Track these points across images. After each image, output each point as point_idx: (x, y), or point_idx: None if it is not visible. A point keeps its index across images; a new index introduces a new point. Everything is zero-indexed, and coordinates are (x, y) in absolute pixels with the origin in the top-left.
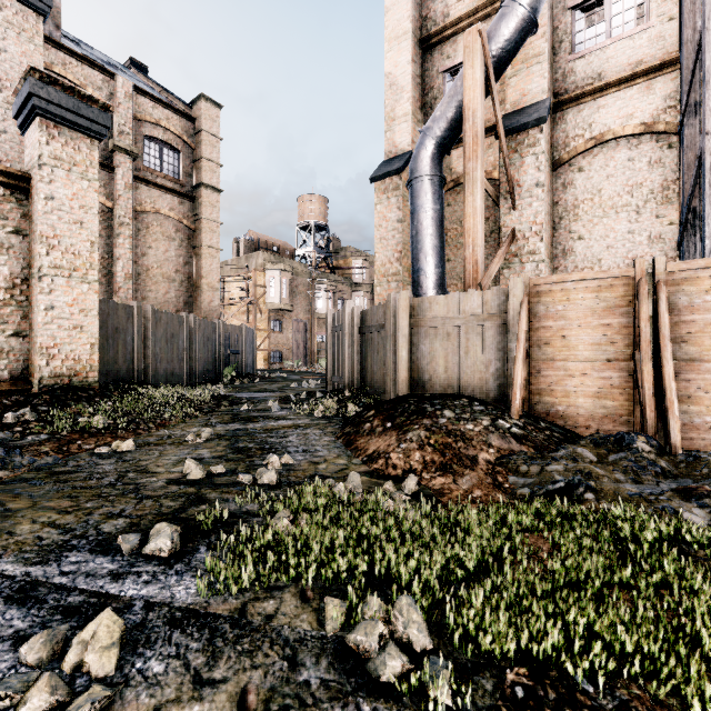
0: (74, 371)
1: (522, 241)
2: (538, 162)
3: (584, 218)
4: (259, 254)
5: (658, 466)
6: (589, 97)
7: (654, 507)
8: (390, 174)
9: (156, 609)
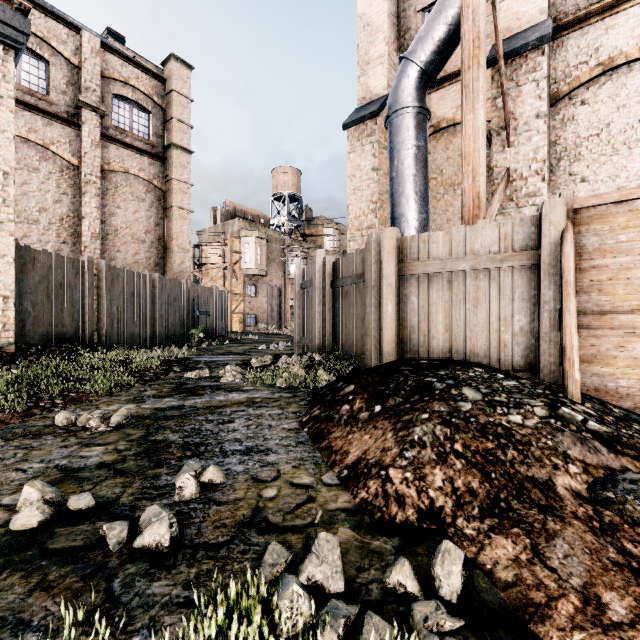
0: None
1: (519, 182)
2: (539, 90)
3: (588, 157)
4: (234, 222)
5: None
6: (595, 17)
7: None
8: (364, 119)
9: None
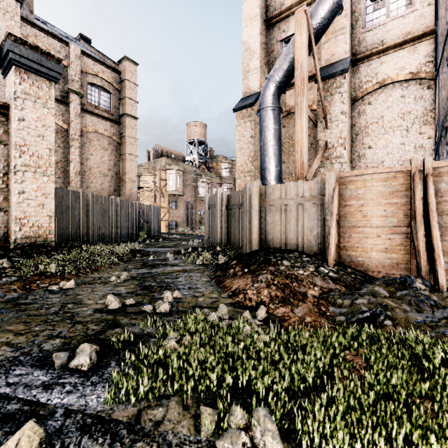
0: (38, 234)
1: (332, 149)
2: (342, 98)
3: (372, 134)
4: (162, 160)
5: (432, 299)
6: (375, 56)
7: (436, 331)
8: (246, 107)
9: (72, 416)
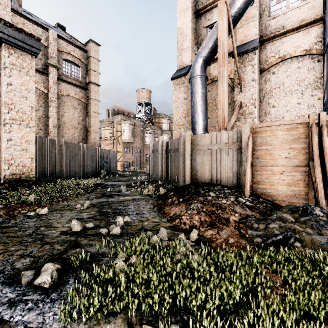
0: (22, 172)
1: (245, 108)
2: (253, 69)
3: (275, 96)
4: (118, 116)
5: None
6: (278, 37)
7: None
8: (180, 76)
9: None
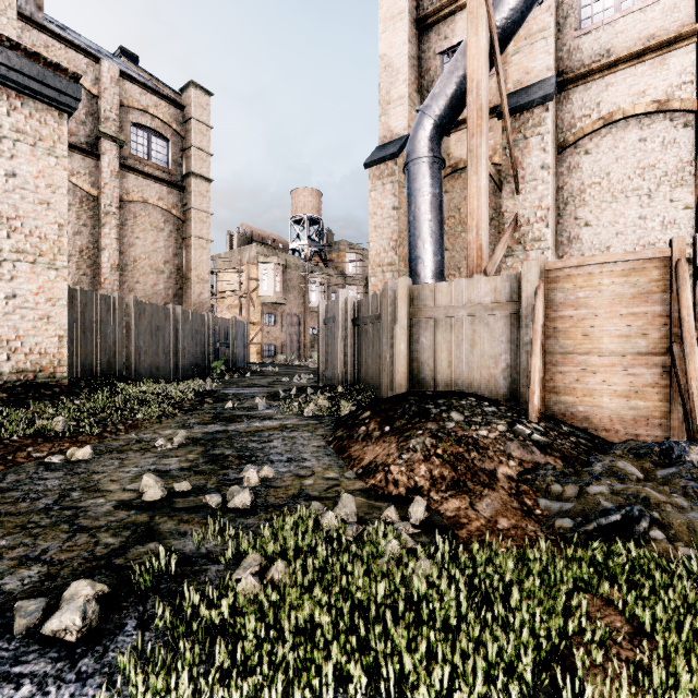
0: (40, 366)
1: (526, 227)
2: (543, 143)
3: (592, 203)
4: (252, 247)
5: None
6: (597, 74)
7: None
8: (385, 159)
9: None
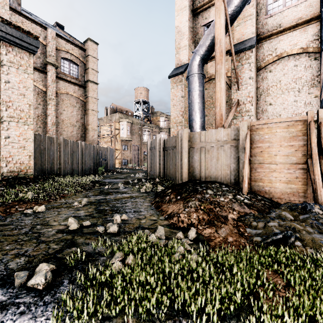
0: (20, 169)
1: (242, 105)
2: (250, 67)
3: (272, 94)
4: (116, 114)
5: None
6: (275, 35)
7: None
8: (178, 74)
9: None
